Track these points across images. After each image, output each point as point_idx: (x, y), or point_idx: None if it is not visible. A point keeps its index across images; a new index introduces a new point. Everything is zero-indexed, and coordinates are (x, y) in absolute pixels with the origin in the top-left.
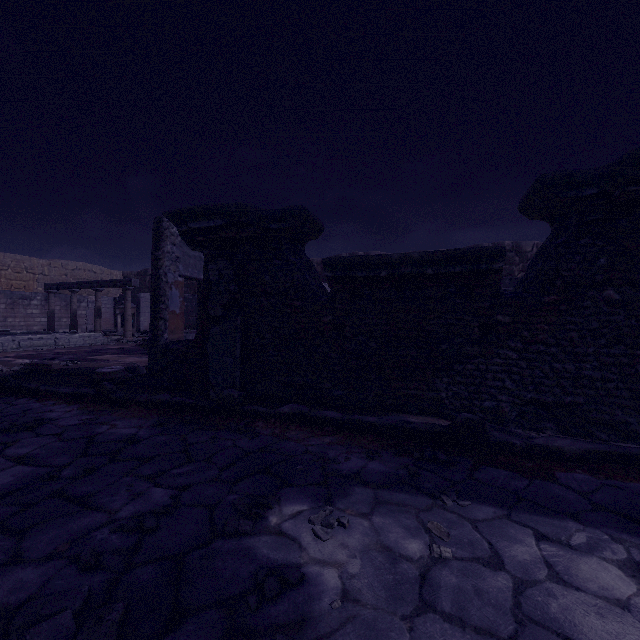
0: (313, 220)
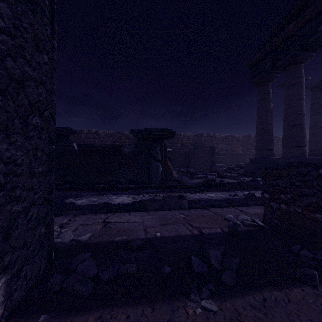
0: (73, 130)
